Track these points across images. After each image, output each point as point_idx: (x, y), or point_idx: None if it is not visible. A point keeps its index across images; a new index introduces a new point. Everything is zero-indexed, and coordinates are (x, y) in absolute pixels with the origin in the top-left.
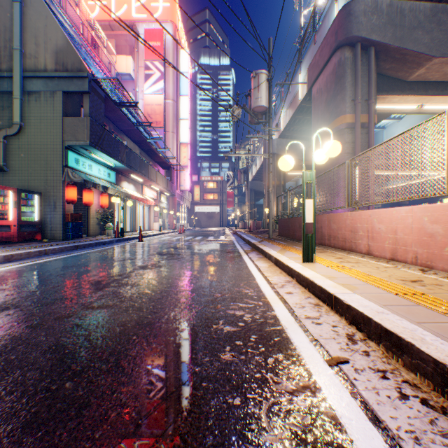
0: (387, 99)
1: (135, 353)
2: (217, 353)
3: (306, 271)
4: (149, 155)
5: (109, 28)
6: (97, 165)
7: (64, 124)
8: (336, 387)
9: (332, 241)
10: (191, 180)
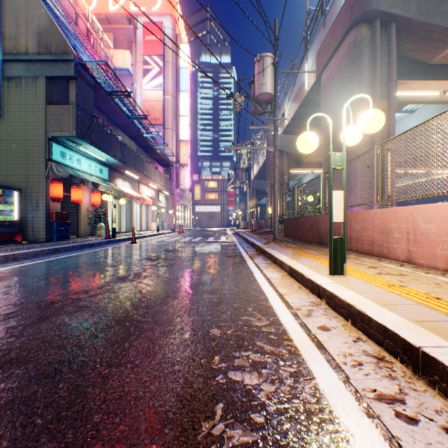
0: (407, 84)
1: None
2: None
3: (342, 290)
4: (146, 151)
5: (106, 21)
6: (87, 160)
7: (48, 113)
8: None
9: (353, 244)
10: (191, 179)
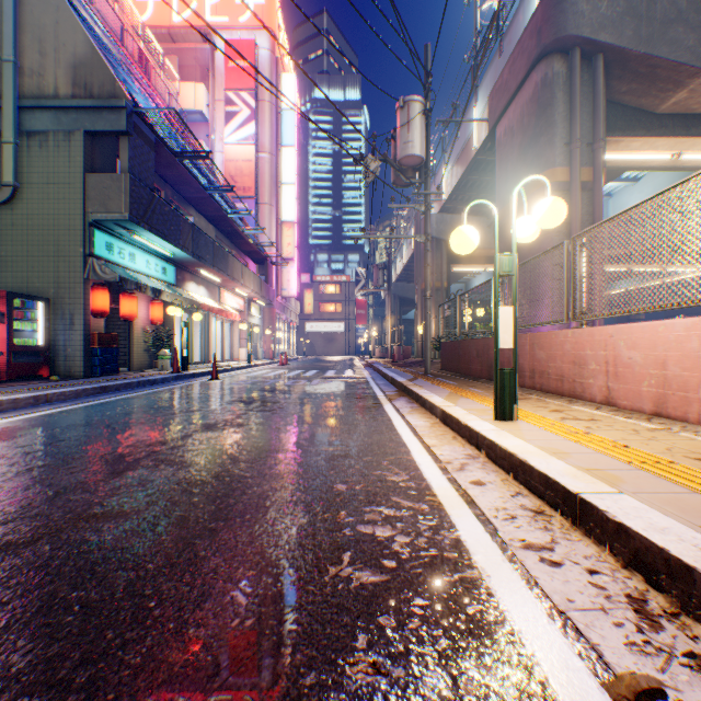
0: (622, 143)
1: (141, 656)
2: (336, 657)
3: (505, 438)
4: (231, 239)
5: (169, 38)
6: (144, 254)
7: (88, 186)
8: None
9: (537, 379)
10: (299, 281)
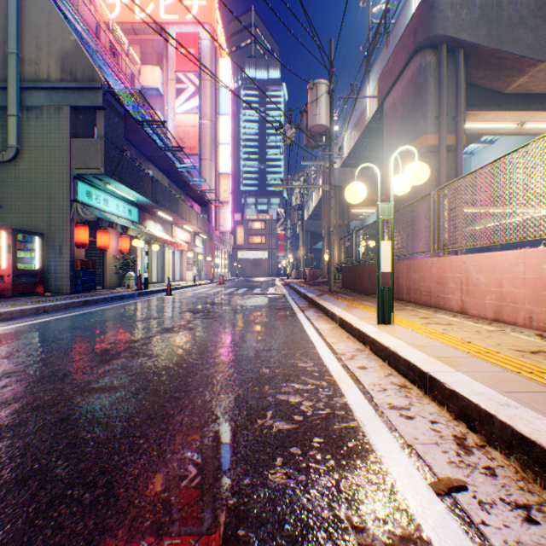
0: (479, 115)
1: (138, 469)
2: (263, 469)
3: (383, 336)
4: (181, 187)
5: (132, 32)
6: (115, 200)
7: (73, 148)
8: (455, 539)
9: (412, 295)
10: (233, 219)
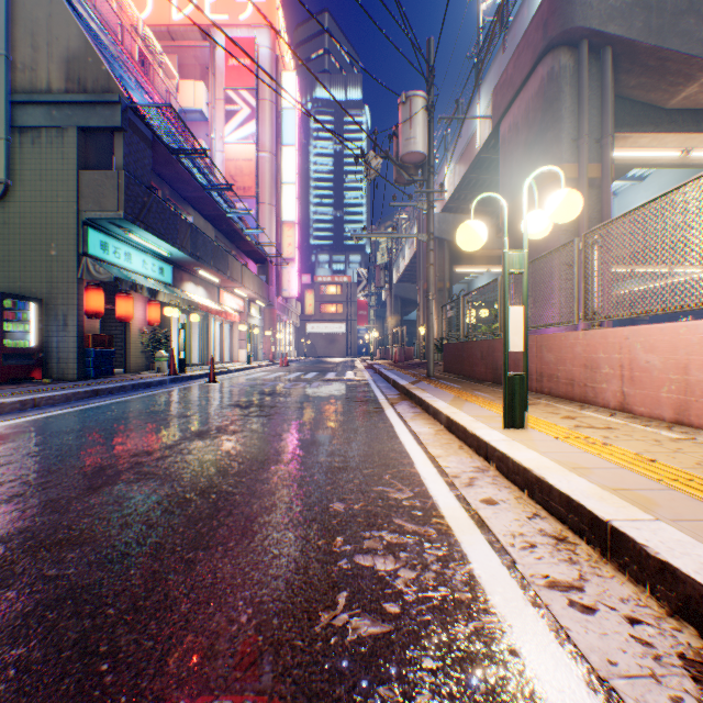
0: (630, 139)
1: None
2: None
3: (518, 450)
4: (231, 239)
5: (168, 36)
6: (141, 254)
7: (81, 183)
8: None
9: (545, 383)
10: (300, 281)
